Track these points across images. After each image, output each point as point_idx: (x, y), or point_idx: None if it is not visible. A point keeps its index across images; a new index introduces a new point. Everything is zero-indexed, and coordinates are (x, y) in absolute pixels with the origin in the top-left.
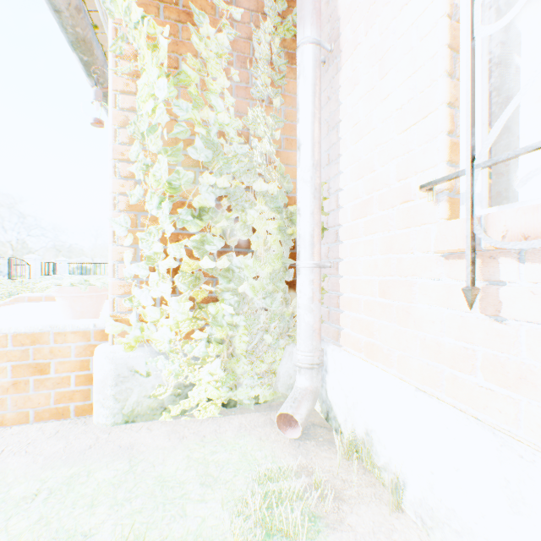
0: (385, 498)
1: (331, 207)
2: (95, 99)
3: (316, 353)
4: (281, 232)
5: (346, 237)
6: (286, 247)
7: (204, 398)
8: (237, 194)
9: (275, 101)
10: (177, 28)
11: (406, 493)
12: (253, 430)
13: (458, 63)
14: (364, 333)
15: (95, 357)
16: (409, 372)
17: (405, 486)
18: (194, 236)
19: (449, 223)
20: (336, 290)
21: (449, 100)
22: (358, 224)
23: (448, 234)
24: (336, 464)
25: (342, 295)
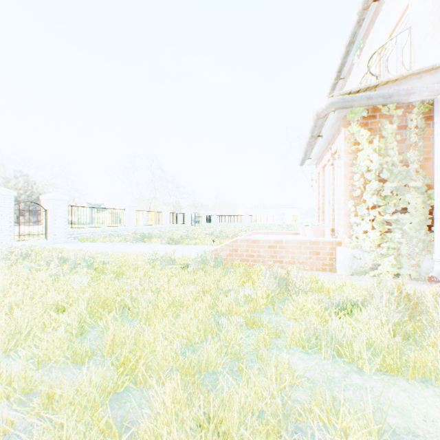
0: None
1: None
2: (331, 156)
3: None
4: (423, 203)
5: None
6: (426, 209)
7: (384, 270)
8: (399, 188)
9: (419, 144)
10: (368, 123)
11: None
12: (412, 283)
13: None
14: None
15: (338, 251)
16: None
17: None
18: (381, 207)
19: None
20: None
21: None
22: None
23: None
24: None
25: None
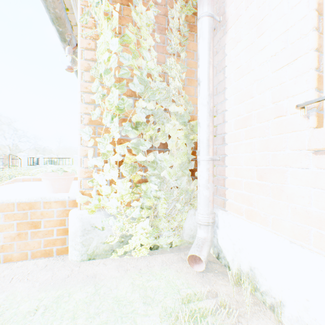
0: (268, 314)
1: (219, 122)
2: (68, 53)
3: (211, 215)
4: (186, 137)
5: (230, 140)
6: (189, 147)
7: (138, 244)
8: (158, 114)
9: (182, 55)
10: (120, 8)
11: (284, 311)
12: (171, 265)
13: (320, 22)
14: (245, 203)
15: (69, 218)
16: (282, 230)
17: (283, 307)
18: (133, 140)
19: (321, 130)
20: (223, 175)
21: (315, 47)
22: (240, 132)
23: (320, 137)
24: (230, 289)
25: (227, 178)
